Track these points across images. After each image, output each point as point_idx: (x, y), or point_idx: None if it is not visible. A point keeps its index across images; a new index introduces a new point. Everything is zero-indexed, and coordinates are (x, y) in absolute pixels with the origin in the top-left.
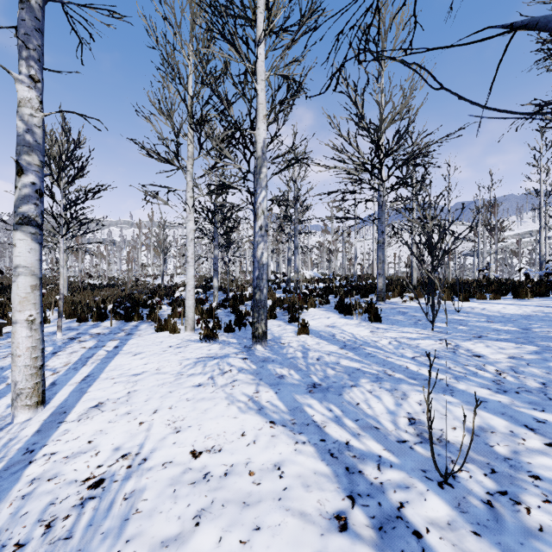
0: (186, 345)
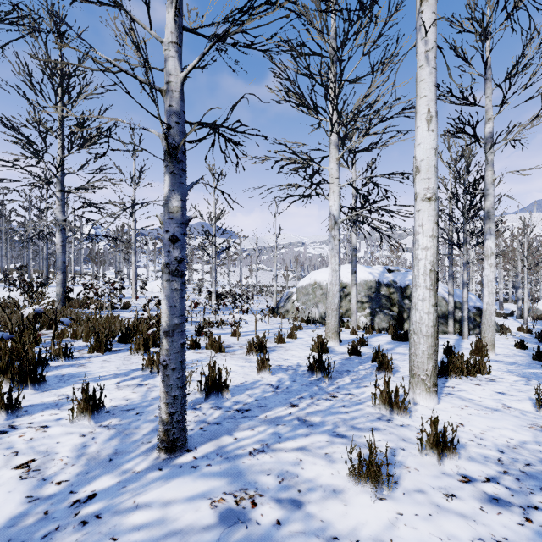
0: (510, 304)
